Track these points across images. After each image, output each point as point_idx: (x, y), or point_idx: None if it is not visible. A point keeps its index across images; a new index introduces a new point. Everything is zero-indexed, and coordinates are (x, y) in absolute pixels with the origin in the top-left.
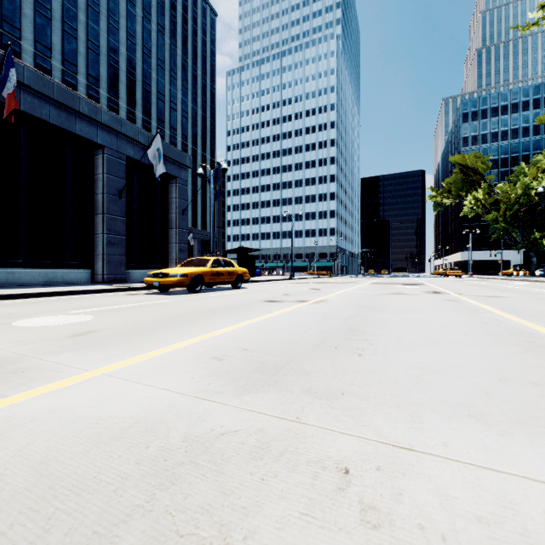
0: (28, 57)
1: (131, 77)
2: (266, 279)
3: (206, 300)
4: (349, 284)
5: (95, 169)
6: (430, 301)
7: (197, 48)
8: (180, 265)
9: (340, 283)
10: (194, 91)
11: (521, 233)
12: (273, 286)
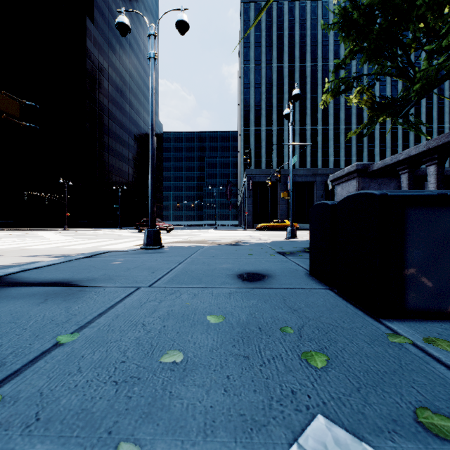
0: (376, 131)
1: (428, 106)
2: None
3: None
4: None
5: (425, 188)
6: None
7: None
8: None
9: None
10: None
11: None
12: None
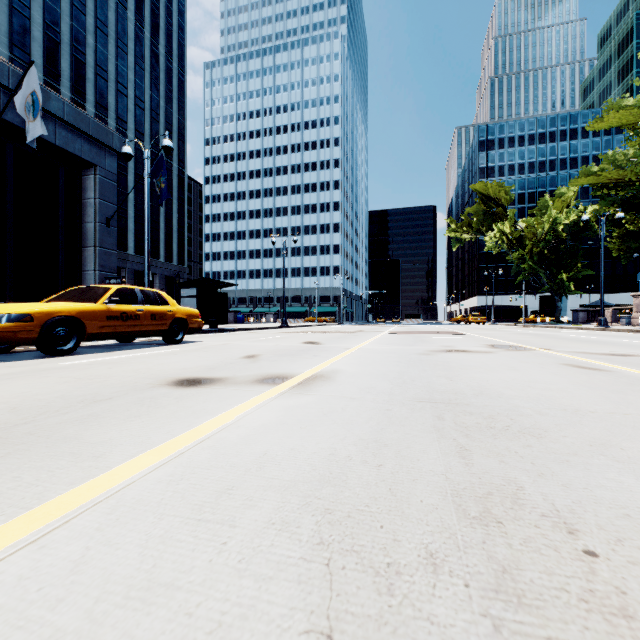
0: None
1: (52, 36)
2: (243, 328)
3: (10, 381)
4: (363, 334)
5: None
6: (549, 369)
7: (158, 17)
8: (48, 299)
9: (348, 332)
10: (154, 74)
11: (545, 275)
12: (246, 338)
